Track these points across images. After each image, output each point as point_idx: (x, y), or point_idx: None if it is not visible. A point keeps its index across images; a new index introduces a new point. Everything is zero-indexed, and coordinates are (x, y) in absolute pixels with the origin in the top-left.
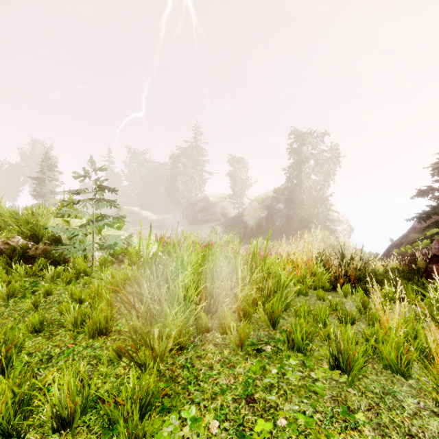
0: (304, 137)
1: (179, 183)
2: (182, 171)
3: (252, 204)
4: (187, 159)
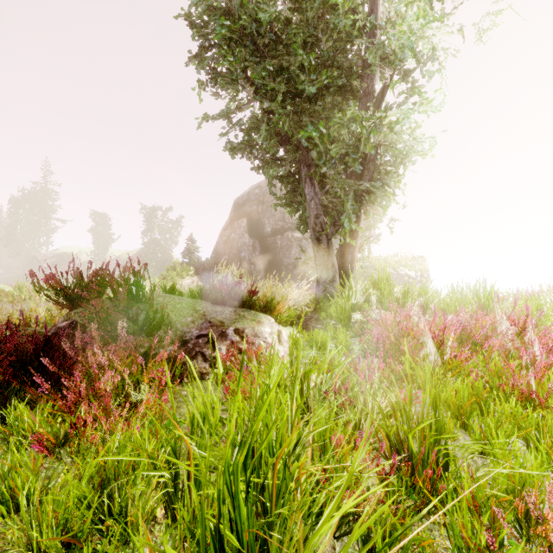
0: (155, 211)
1: (18, 232)
2: (24, 218)
3: (113, 262)
4: (31, 205)
